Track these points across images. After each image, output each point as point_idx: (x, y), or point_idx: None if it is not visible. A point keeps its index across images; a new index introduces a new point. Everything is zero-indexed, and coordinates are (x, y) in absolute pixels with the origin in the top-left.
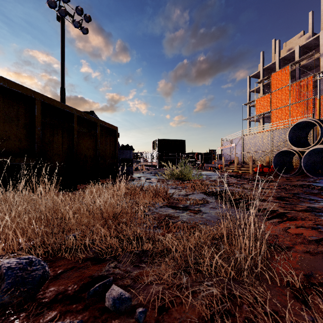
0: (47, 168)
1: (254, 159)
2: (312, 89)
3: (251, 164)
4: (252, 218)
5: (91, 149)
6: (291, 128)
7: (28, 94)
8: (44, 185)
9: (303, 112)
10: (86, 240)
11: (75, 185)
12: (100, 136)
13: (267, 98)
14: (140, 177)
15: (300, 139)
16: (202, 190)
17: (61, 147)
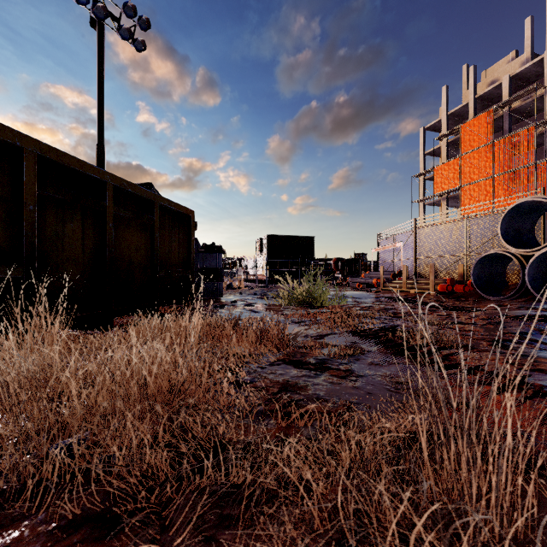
0: (51, 286)
1: (435, 270)
2: (531, 150)
3: (432, 279)
4: (509, 419)
5: (142, 250)
6: (506, 214)
7: (7, 138)
8: (38, 320)
9: (516, 189)
10: (89, 464)
11: (110, 318)
12: (159, 226)
13: (454, 165)
14: (235, 301)
15: (520, 234)
16: (349, 326)
17: (81, 246)
